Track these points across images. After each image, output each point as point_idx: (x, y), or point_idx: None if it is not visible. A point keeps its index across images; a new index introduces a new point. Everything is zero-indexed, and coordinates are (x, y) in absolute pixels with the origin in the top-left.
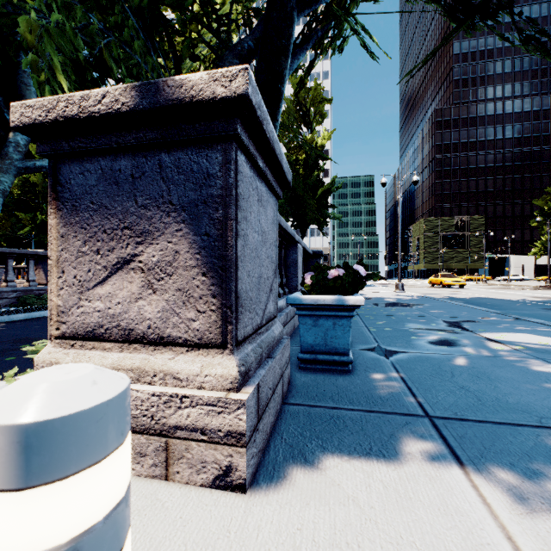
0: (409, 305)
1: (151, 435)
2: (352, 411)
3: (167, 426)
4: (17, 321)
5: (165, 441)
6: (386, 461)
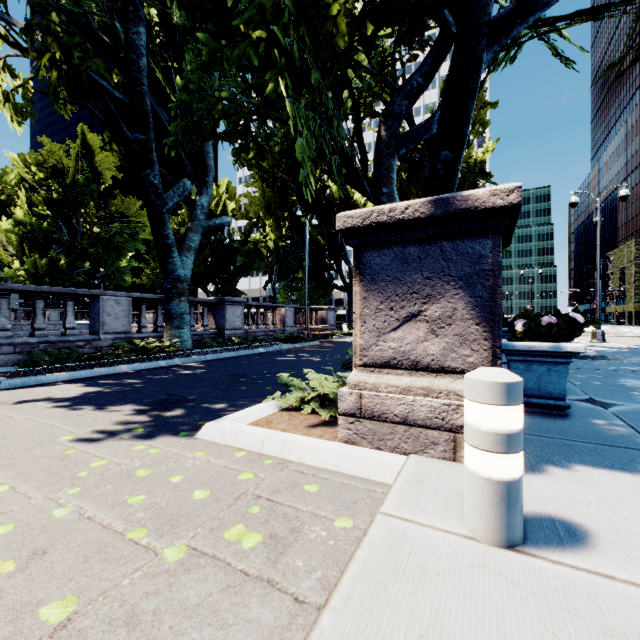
0: (617, 358)
1: (442, 431)
2: (583, 442)
3: (455, 425)
4: (211, 361)
5: (453, 435)
6: (630, 473)
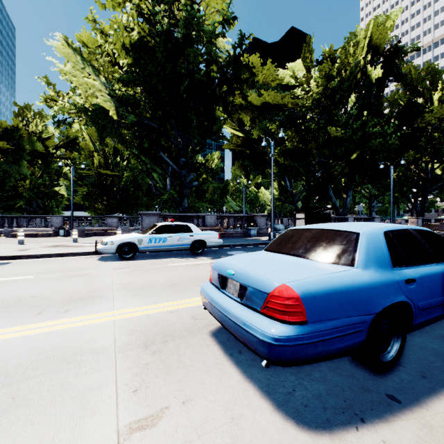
0: None
1: None
2: None
3: None
4: None
5: None
6: None
